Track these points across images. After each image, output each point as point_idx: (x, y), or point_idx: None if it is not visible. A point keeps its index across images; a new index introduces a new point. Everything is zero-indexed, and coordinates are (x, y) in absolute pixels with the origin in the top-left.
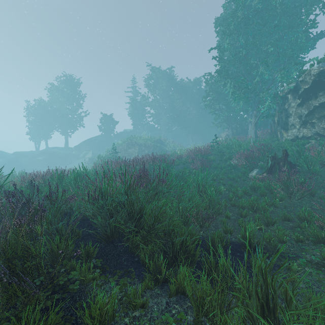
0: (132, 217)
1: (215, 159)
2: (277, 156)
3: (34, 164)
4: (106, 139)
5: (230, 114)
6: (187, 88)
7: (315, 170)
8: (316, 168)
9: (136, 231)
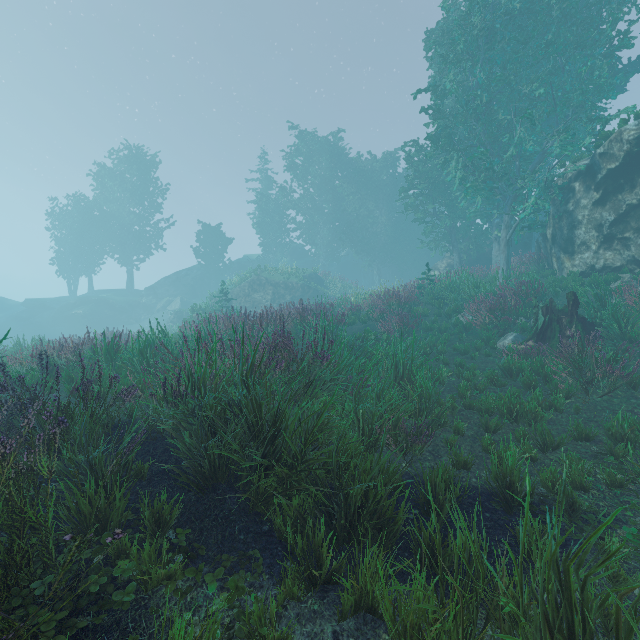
0: (258, 433)
1: (426, 312)
2: (554, 306)
3: (66, 323)
4: (208, 274)
5: (455, 223)
6: (370, 173)
7: (636, 334)
8: (637, 331)
9: (267, 466)
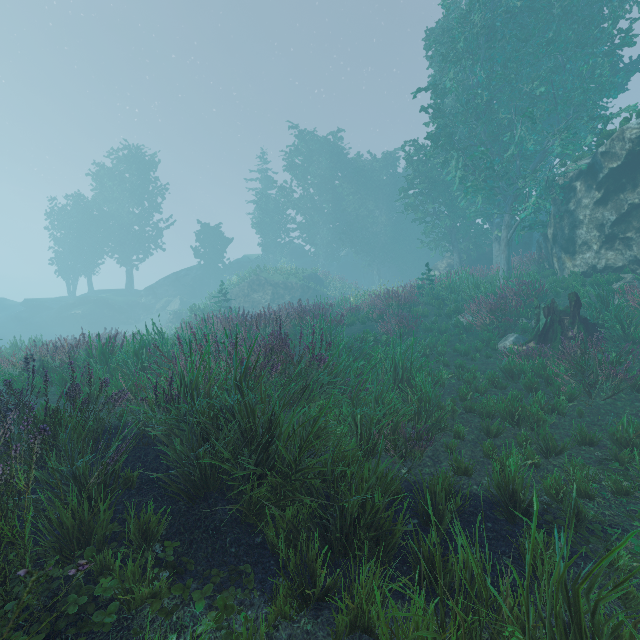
0: (252, 440)
1: (426, 312)
2: (556, 307)
3: (65, 323)
4: (208, 275)
5: (455, 223)
6: (369, 172)
7: (639, 335)
8: None
9: (260, 475)
